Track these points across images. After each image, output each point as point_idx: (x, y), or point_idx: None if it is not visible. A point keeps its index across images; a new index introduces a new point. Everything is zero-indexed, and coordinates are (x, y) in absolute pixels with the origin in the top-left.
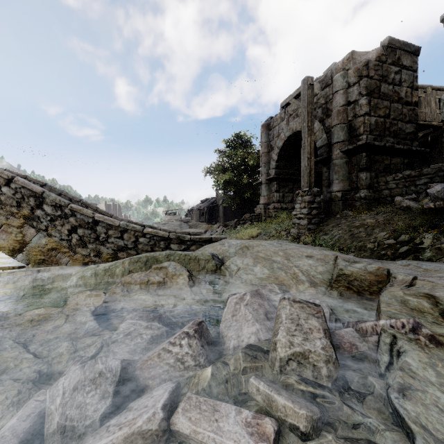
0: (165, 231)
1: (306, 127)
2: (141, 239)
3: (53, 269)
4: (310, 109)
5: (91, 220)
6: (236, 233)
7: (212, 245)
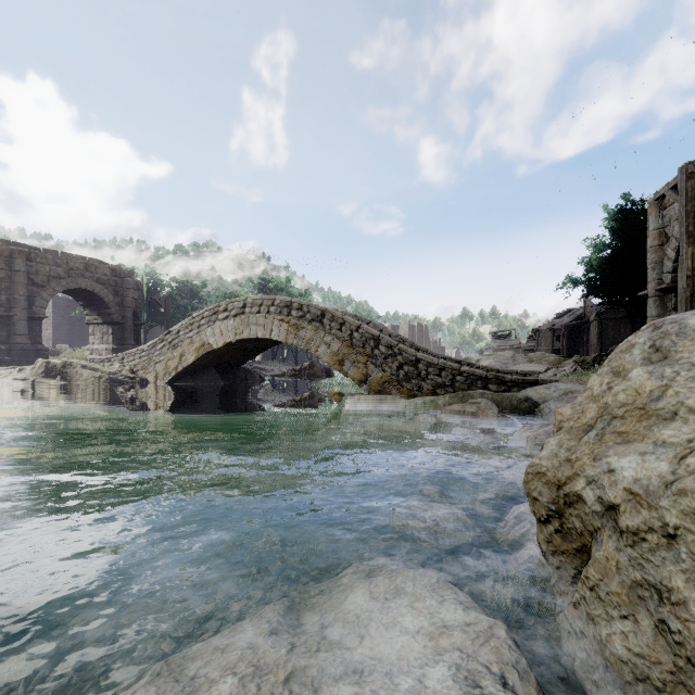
0: (485, 368)
1: (684, 234)
2: (457, 378)
3: (389, 398)
4: (692, 207)
5: (414, 359)
6: (588, 375)
7: (535, 388)
